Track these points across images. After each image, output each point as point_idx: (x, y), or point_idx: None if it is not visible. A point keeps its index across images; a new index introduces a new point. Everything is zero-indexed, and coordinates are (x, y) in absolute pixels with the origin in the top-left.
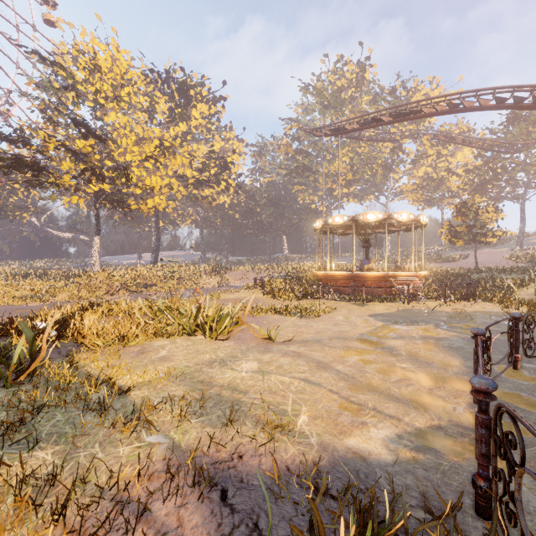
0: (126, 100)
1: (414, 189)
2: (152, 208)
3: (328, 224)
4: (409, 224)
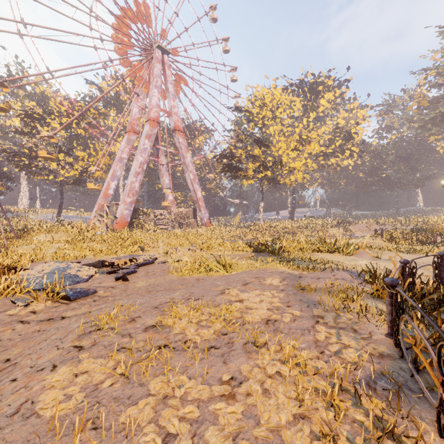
0: (278, 116)
1: None
2: (293, 181)
3: None
4: None
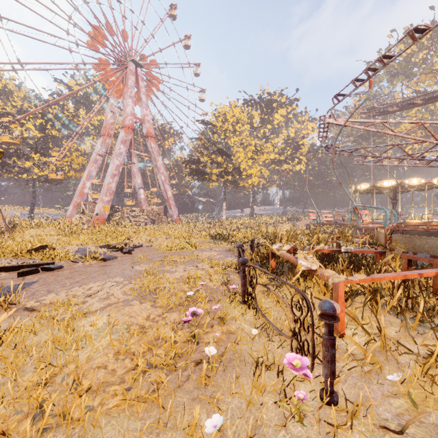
0: (238, 130)
1: None
2: (250, 184)
3: (358, 189)
4: (430, 185)
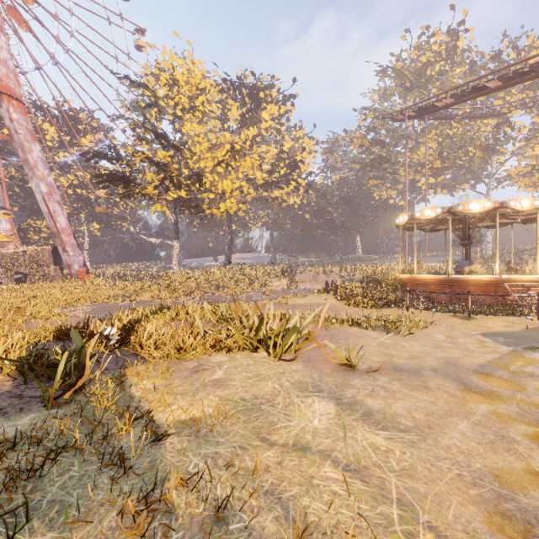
0: (200, 109)
1: (528, 172)
2: (223, 211)
3: (415, 219)
4: (531, 214)
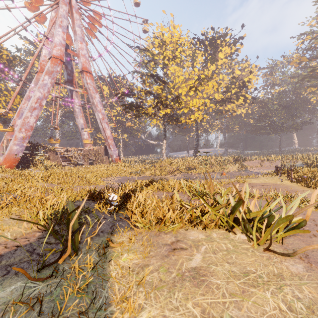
0: (178, 57)
1: None
2: (193, 120)
3: None
4: None
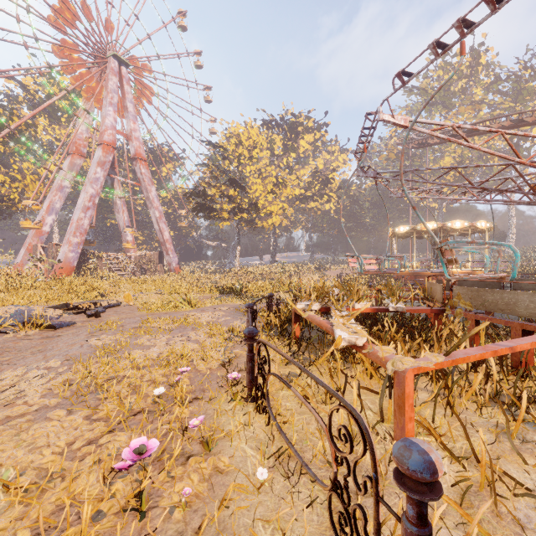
0: (255, 156)
1: None
2: (271, 225)
3: (396, 233)
4: (473, 229)
